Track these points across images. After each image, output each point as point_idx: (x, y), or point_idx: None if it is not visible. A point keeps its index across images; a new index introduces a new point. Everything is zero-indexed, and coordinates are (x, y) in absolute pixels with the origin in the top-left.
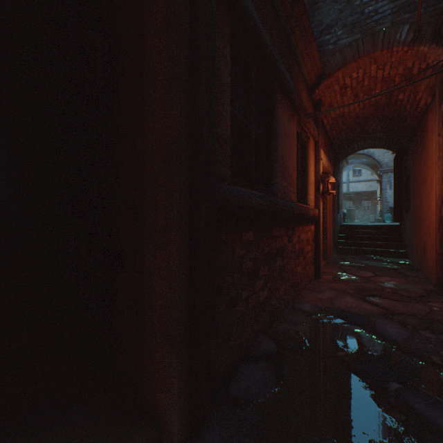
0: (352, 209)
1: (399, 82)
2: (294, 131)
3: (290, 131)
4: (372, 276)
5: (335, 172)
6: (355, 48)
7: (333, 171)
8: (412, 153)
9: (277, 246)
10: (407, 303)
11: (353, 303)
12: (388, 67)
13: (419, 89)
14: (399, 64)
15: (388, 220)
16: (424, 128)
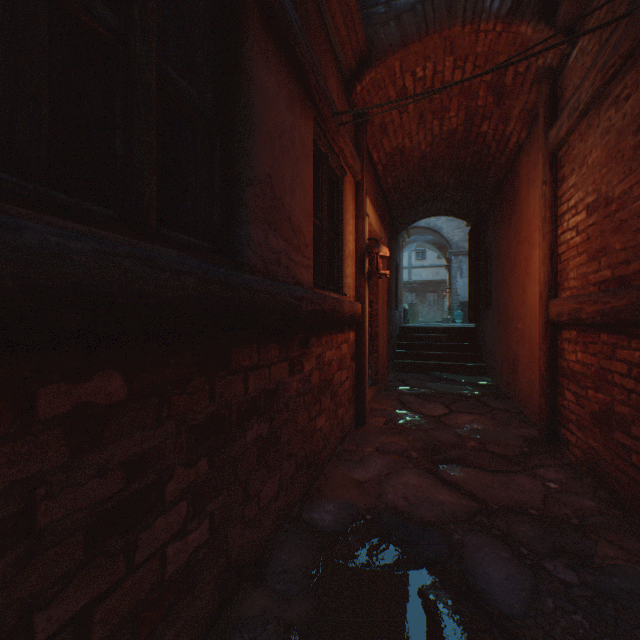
0: (416, 304)
1: (484, 98)
2: (308, 139)
3: (296, 133)
4: (446, 414)
5: (392, 247)
6: (421, 15)
7: (389, 244)
8: (495, 222)
9: (254, 392)
10: (507, 476)
11: (418, 489)
12: (471, 65)
13: (512, 115)
14: (486, 61)
15: (459, 319)
16: (515, 181)
